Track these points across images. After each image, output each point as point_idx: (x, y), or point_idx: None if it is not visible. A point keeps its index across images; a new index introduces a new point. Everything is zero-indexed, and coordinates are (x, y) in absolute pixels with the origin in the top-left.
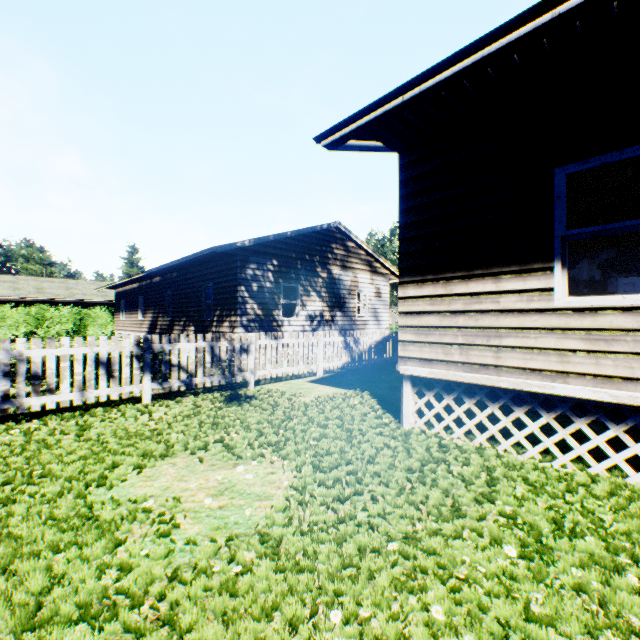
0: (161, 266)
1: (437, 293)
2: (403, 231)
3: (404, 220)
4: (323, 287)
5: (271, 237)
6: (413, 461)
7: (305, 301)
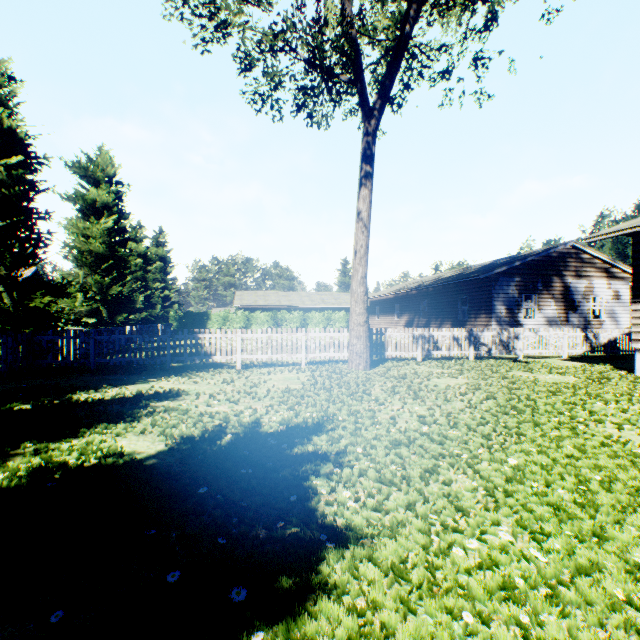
0: (428, 285)
1: None
2: (634, 276)
3: (635, 270)
4: (557, 294)
5: (516, 263)
6: (637, 381)
7: (541, 306)
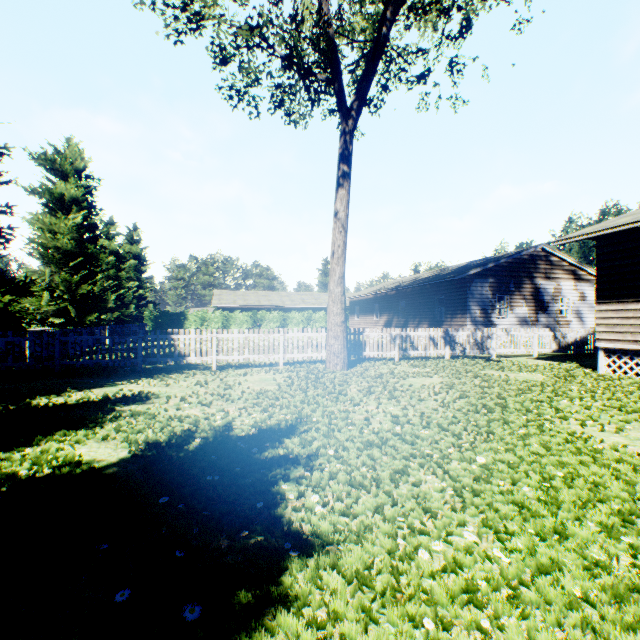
0: (406, 286)
1: (618, 308)
2: (598, 278)
3: (598, 273)
4: (528, 295)
5: (490, 264)
6: (600, 378)
7: (513, 307)
